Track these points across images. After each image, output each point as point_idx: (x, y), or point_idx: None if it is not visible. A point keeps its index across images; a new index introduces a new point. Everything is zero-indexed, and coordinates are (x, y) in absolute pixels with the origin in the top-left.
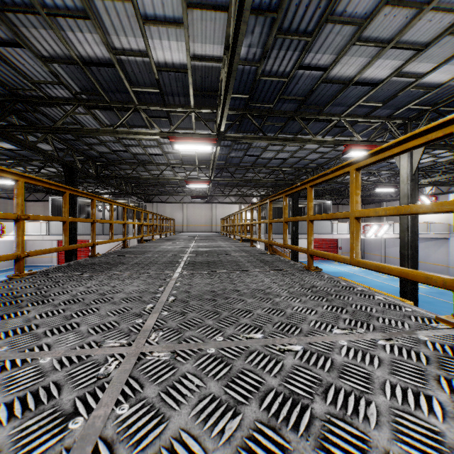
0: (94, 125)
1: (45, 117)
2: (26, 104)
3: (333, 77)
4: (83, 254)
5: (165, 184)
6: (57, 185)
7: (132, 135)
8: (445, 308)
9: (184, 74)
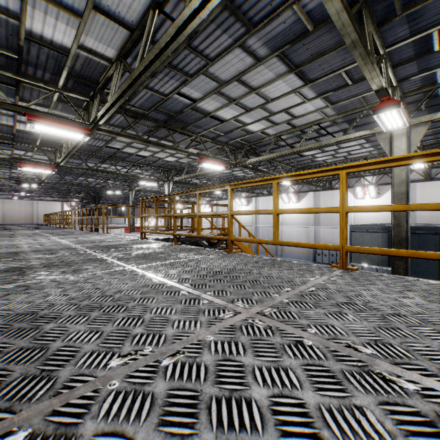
0: None
1: None
2: None
3: None
4: None
5: None
6: None
7: None
8: None
9: None
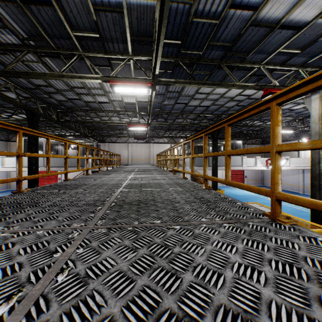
0: None
1: (3, 65)
2: None
3: (261, 20)
4: (53, 181)
5: (114, 128)
6: None
7: (76, 79)
8: None
9: (121, 16)
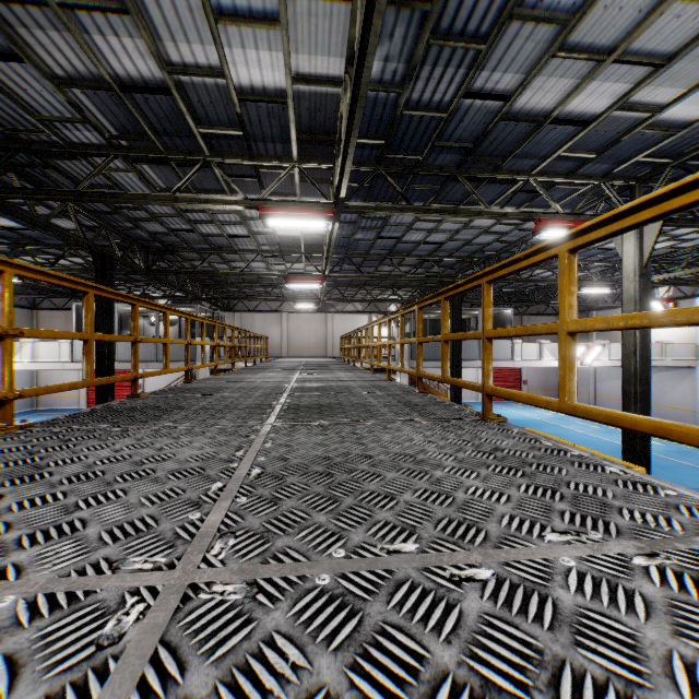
0: (141, 189)
1: (64, 176)
2: (33, 155)
3: (518, 111)
4: (126, 391)
5: (254, 282)
6: (72, 280)
7: (200, 204)
8: (691, 477)
9: (282, 106)
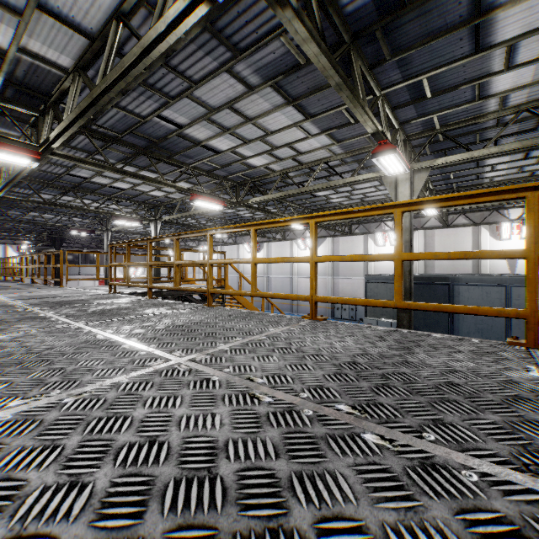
0: None
1: None
2: None
3: None
4: None
5: None
6: None
7: None
8: None
9: None
